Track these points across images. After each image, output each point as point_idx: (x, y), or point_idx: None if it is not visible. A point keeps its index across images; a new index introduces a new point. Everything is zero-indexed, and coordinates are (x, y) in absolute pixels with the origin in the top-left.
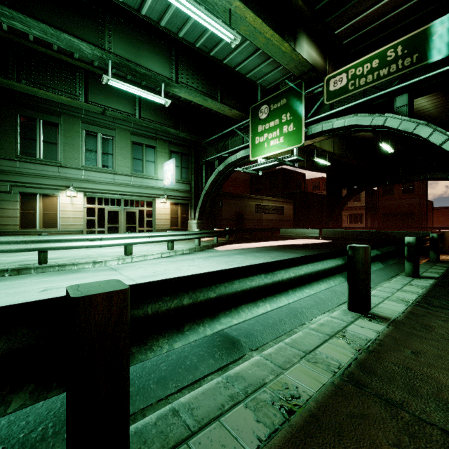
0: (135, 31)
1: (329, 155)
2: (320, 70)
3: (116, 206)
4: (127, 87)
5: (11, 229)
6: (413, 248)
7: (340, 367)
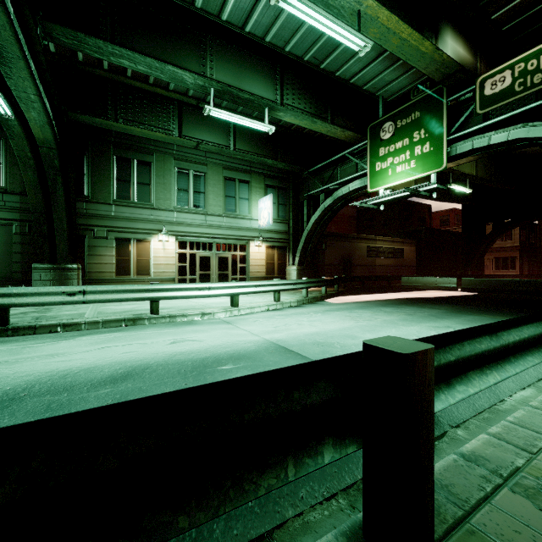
0: (237, 51)
1: (470, 179)
2: (469, 70)
3: (208, 251)
4: (229, 116)
5: (108, 277)
6: None
7: None
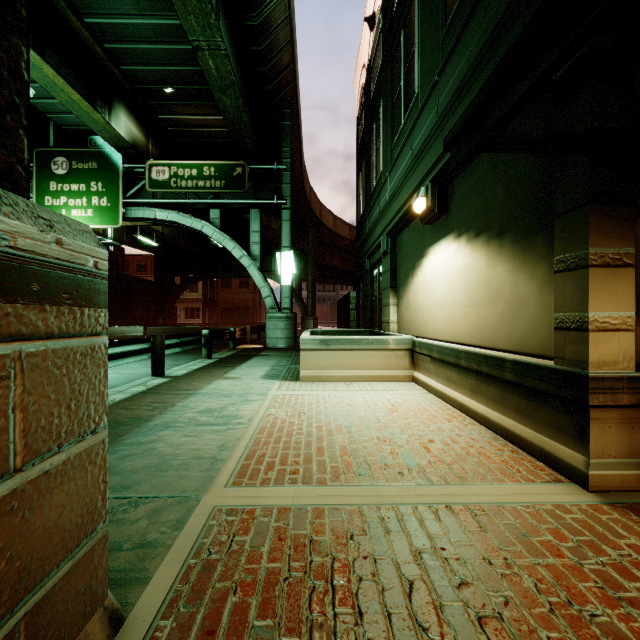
0: None
1: (157, 234)
2: (143, 148)
3: None
4: None
5: None
6: (208, 338)
7: (138, 391)
